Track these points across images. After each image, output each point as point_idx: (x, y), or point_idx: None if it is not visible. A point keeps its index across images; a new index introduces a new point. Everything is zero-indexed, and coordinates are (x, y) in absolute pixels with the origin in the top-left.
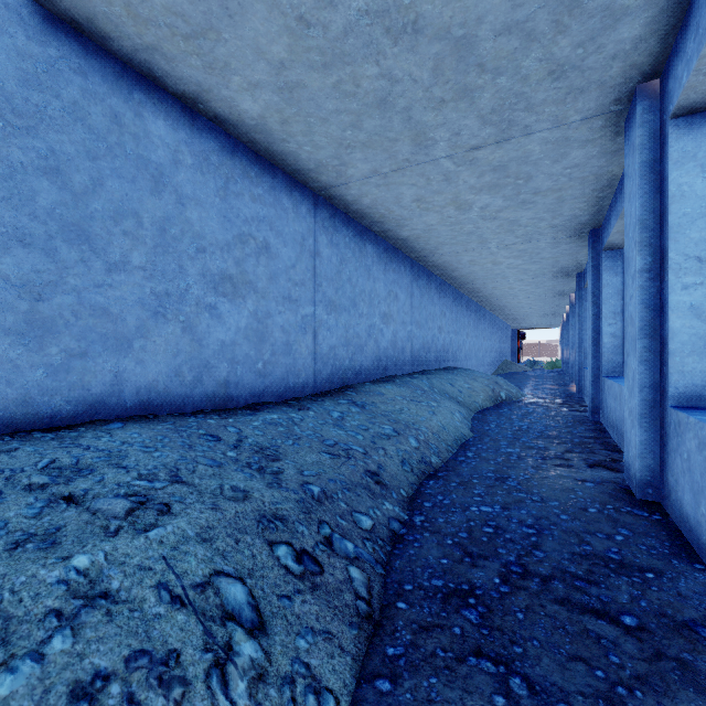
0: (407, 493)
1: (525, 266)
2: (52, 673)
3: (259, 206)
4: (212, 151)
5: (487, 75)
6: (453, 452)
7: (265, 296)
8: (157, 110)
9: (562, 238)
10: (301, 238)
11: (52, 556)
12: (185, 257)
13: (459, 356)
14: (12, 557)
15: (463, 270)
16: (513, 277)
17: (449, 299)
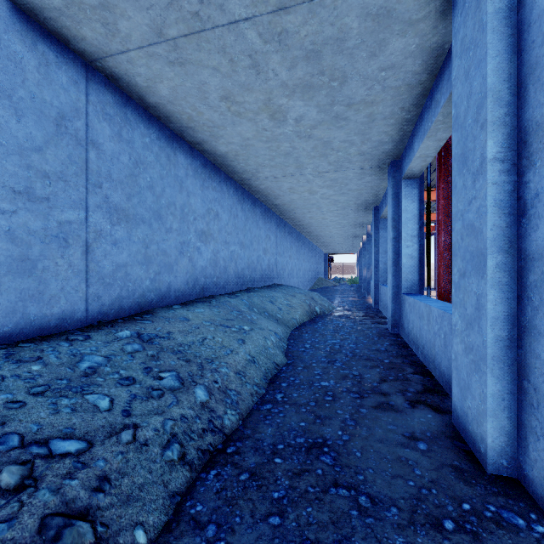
0: (151, 531)
1: (336, 197)
2: None
3: None
4: None
5: None
6: (260, 395)
7: None
8: None
9: (367, 169)
10: (58, 115)
11: None
12: None
13: (283, 275)
14: None
15: (285, 198)
16: (326, 208)
17: (274, 225)
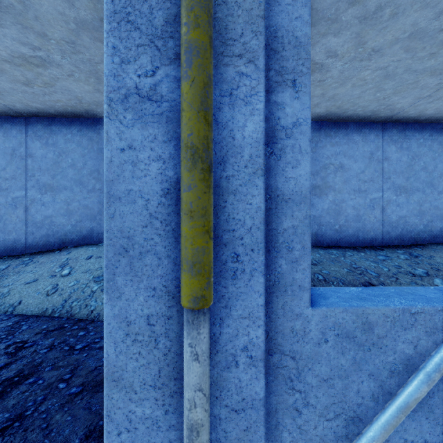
0: None
1: None
2: None
3: (336, 147)
4: None
5: None
6: None
7: (340, 191)
8: None
9: None
10: (369, 154)
11: None
12: None
13: None
14: None
15: None
16: None
17: None
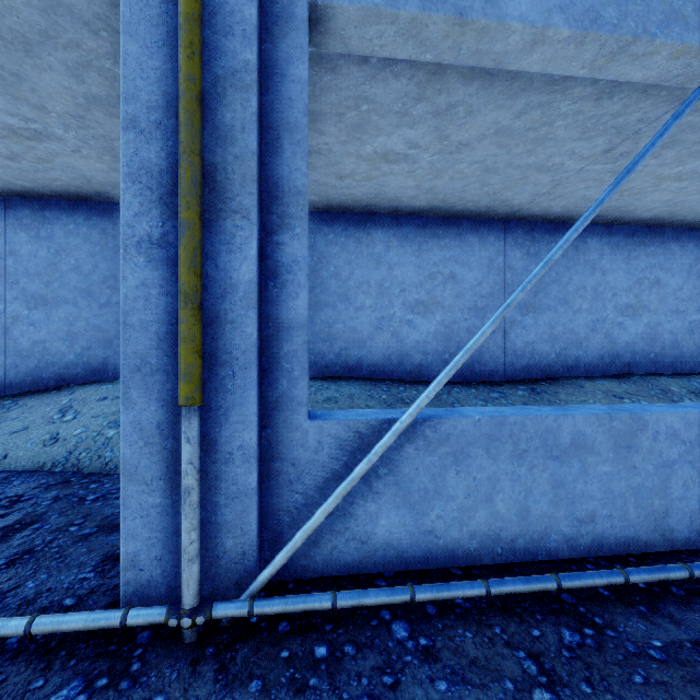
0: None
1: None
2: None
3: (446, 251)
4: (410, 232)
5: (542, 128)
6: None
7: (451, 309)
8: (378, 227)
9: None
10: (488, 261)
11: None
12: (393, 296)
13: None
14: None
15: None
16: None
17: None
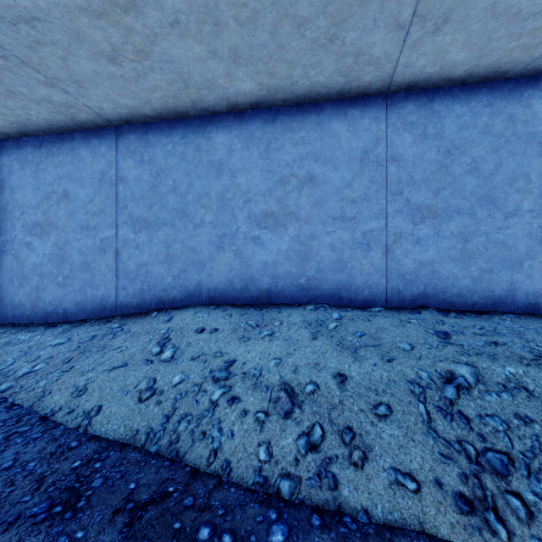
0: None
1: None
2: (504, 404)
3: None
4: None
5: None
6: None
7: None
8: None
9: None
10: None
11: (495, 363)
12: None
13: None
14: (477, 357)
15: None
16: None
17: None
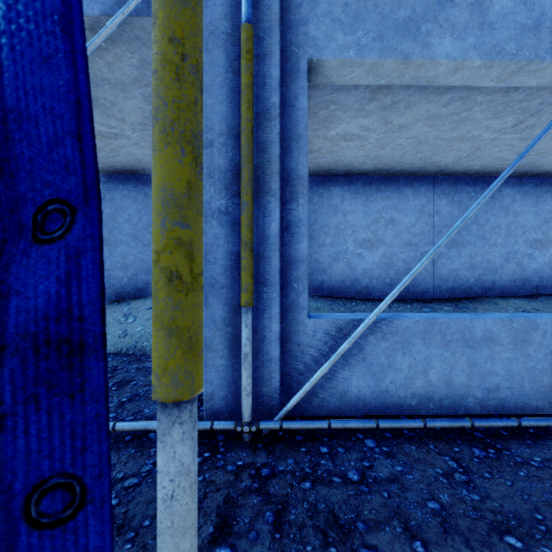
0: None
1: None
2: None
3: (387, 201)
4: (359, 188)
5: (463, 113)
6: None
7: (391, 245)
8: (335, 185)
9: None
10: (420, 208)
11: None
12: (347, 236)
13: None
14: None
15: None
16: None
17: None
